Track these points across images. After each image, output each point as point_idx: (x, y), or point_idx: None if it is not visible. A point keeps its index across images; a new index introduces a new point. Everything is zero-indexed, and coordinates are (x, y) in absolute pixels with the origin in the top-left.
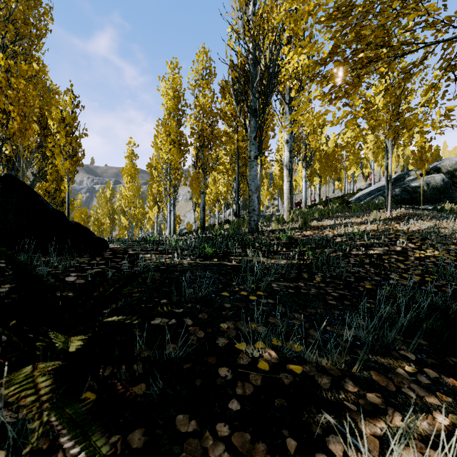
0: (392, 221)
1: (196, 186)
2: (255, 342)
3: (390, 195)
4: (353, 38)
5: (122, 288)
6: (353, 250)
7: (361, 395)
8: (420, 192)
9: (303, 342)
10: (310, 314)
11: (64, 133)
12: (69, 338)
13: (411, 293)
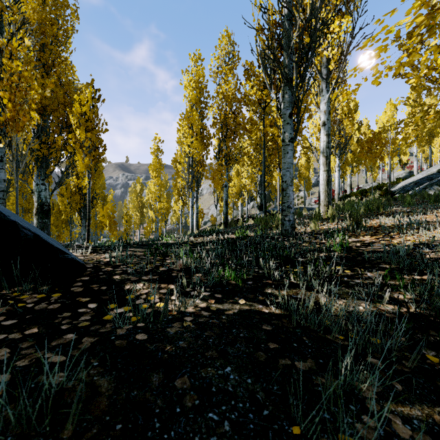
0: None
1: (217, 179)
2: None
3: None
4: None
5: None
6: None
7: None
8: None
9: None
10: None
11: (84, 128)
12: None
13: None
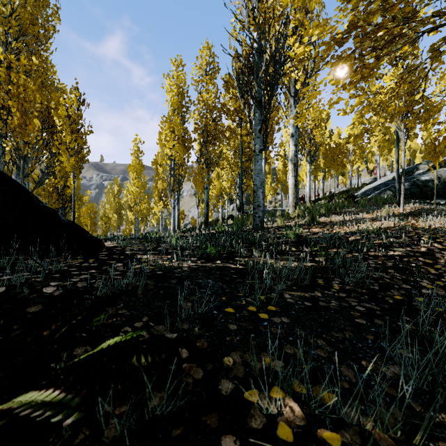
0: (407, 217)
1: (199, 182)
2: (271, 387)
3: (403, 189)
4: (378, 7)
5: (92, 317)
6: (371, 251)
7: None
8: (430, 186)
9: (339, 394)
10: (337, 340)
11: (70, 130)
12: None
13: None
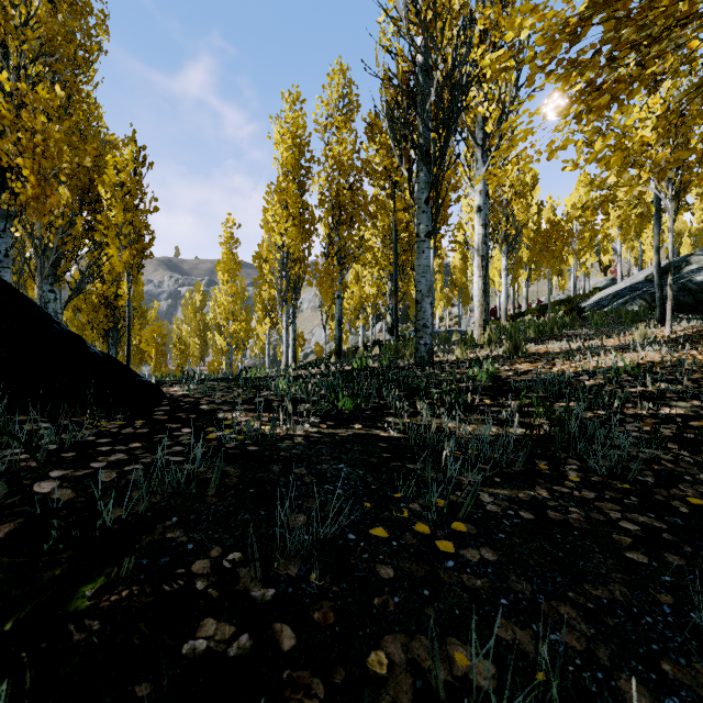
0: (681, 345)
1: (326, 287)
2: None
3: (671, 297)
4: None
5: (79, 584)
6: (628, 407)
7: None
8: None
9: None
10: (599, 607)
11: (122, 206)
12: None
13: None
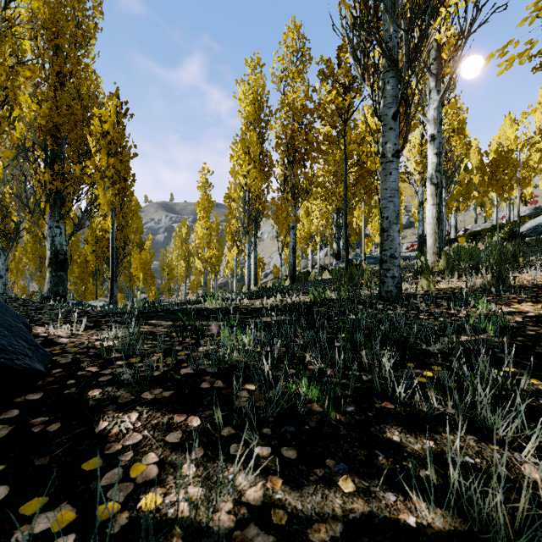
0: None
1: (282, 218)
2: None
3: None
4: None
5: None
6: None
7: None
8: None
9: None
10: None
11: (105, 151)
12: None
13: None
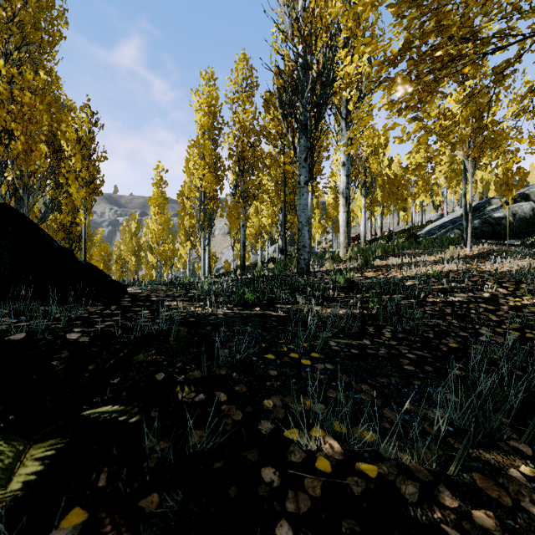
0: (474, 260)
1: (234, 218)
2: (311, 427)
3: (471, 228)
4: (433, 28)
5: (131, 356)
6: (429, 297)
7: (465, 513)
8: (504, 224)
9: (378, 430)
10: (382, 385)
11: (80, 156)
12: (27, 454)
13: (510, 355)
